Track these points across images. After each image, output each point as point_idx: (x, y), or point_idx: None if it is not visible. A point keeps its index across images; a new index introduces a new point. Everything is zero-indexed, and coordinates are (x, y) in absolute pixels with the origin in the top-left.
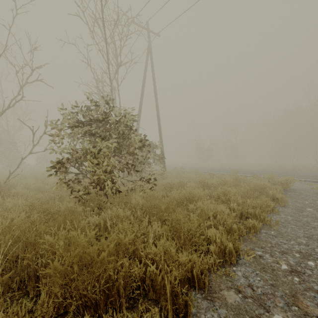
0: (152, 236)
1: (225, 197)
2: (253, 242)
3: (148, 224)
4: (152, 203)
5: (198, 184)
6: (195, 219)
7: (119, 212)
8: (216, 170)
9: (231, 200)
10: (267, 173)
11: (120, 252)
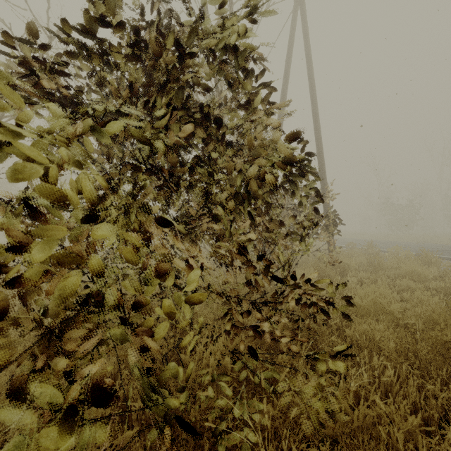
0: None
1: None
2: None
3: None
4: None
5: None
6: None
7: None
8: None
9: None
10: None
11: None
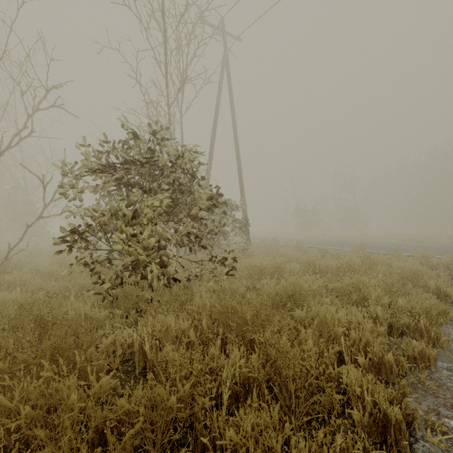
0: (229, 376)
1: (358, 292)
2: (430, 393)
3: (222, 344)
4: (228, 307)
5: (304, 266)
6: (312, 343)
7: (170, 323)
8: (328, 243)
9: (370, 300)
10: (412, 249)
11: (160, 425)
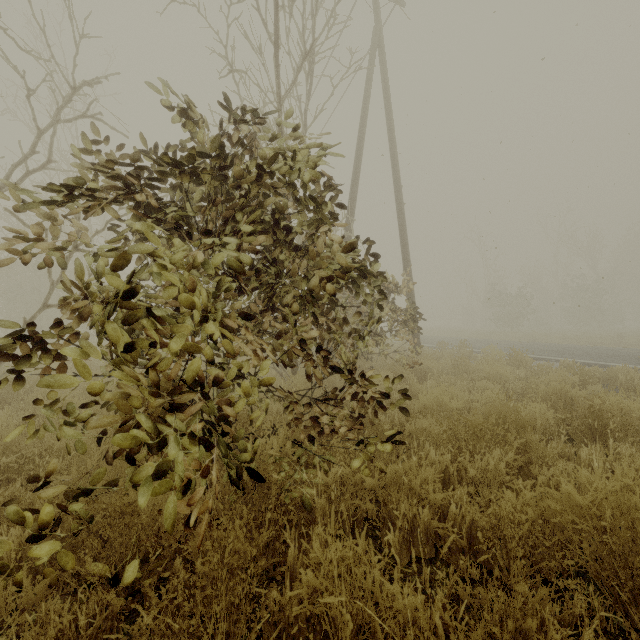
0: None
1: None
2: None
3: None
4: None
5: (560, 411)
6: None
7: None
8: (563, 351)
9: None
10: None
11: None
